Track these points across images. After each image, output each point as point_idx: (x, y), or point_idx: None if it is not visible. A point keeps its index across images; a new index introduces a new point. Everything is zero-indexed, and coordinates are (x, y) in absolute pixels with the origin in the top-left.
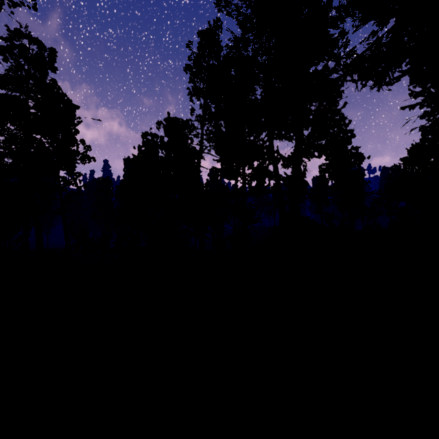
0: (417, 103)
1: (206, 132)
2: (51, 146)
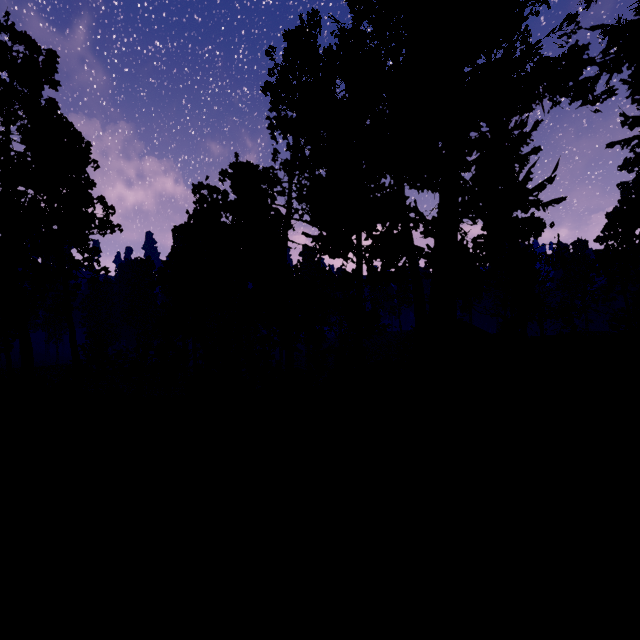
0: (635, 137)
1: (296, 187)
2: (48, 206)
